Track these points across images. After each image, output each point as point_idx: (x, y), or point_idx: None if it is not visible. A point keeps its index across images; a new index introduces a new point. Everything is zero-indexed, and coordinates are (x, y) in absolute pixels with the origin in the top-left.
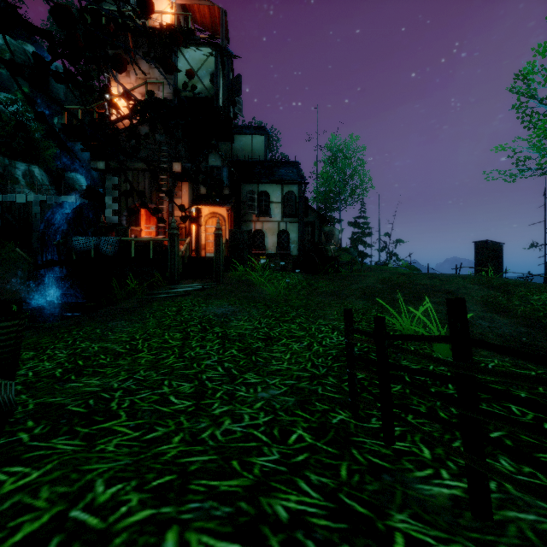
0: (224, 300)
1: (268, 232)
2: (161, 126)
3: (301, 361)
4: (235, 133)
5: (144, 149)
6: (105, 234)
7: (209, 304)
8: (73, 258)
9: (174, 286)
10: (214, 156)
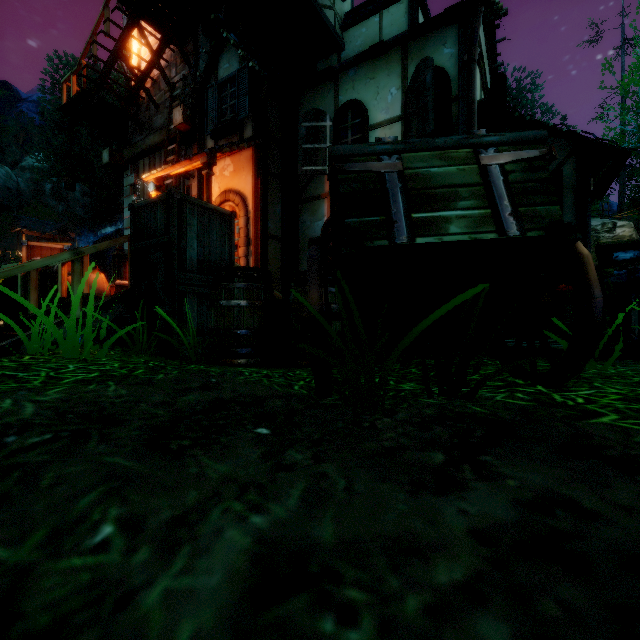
0: None
1: None
2: (181, 58)
3: None
4: (344, 27)
5: (163, 110)
6: (120, 268)
7: None
8: None
9: None
10: (228, 56)
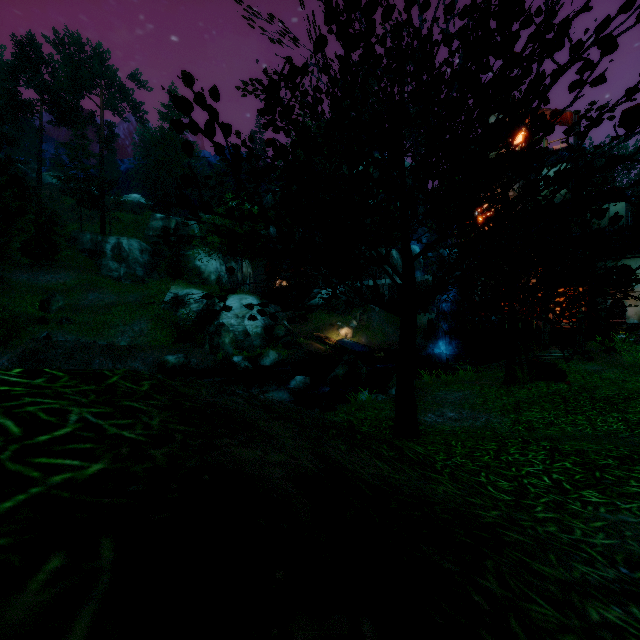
0: (592, 363)
1: (629, 301)
2: None
3: (638, 387)
4: None
5: None
6: None
7: (584, 364)
8: (468, 329)
9: (548, 351)
10: None
